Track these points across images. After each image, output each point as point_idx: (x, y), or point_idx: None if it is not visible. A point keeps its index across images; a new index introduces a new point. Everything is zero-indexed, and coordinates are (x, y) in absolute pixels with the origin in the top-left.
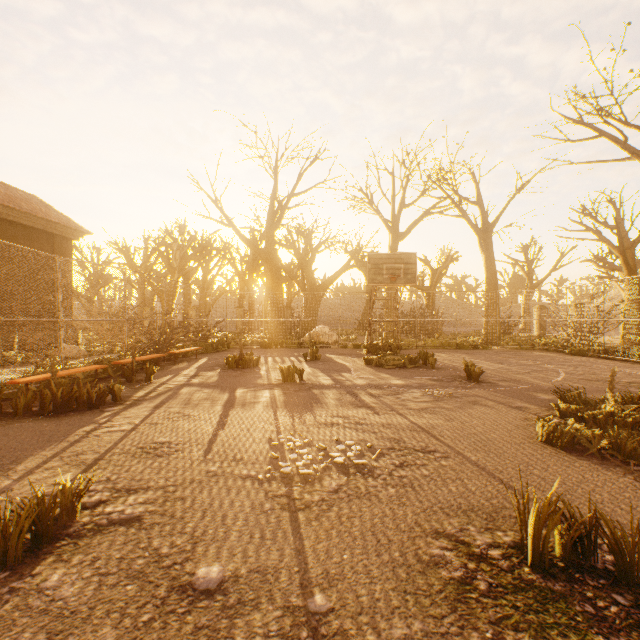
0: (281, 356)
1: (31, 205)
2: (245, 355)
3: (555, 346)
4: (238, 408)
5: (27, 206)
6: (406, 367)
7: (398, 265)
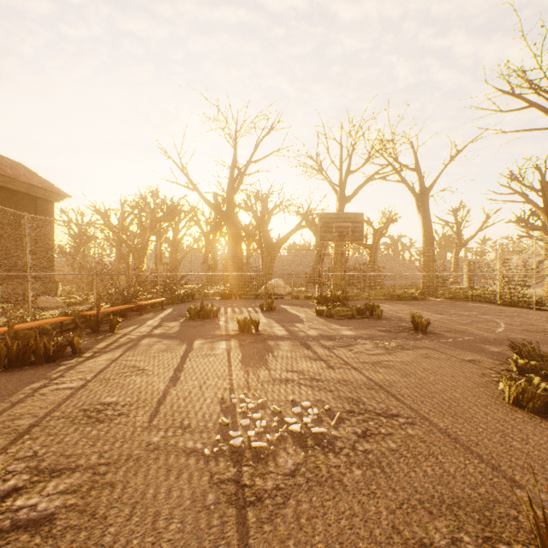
0: (240, 307)
1: (15, 171)
2: (206, 306)
3: (487, 297)
4: (193, 361)
5: (11, 171)
6: (354, 317)
7: (346, 224)
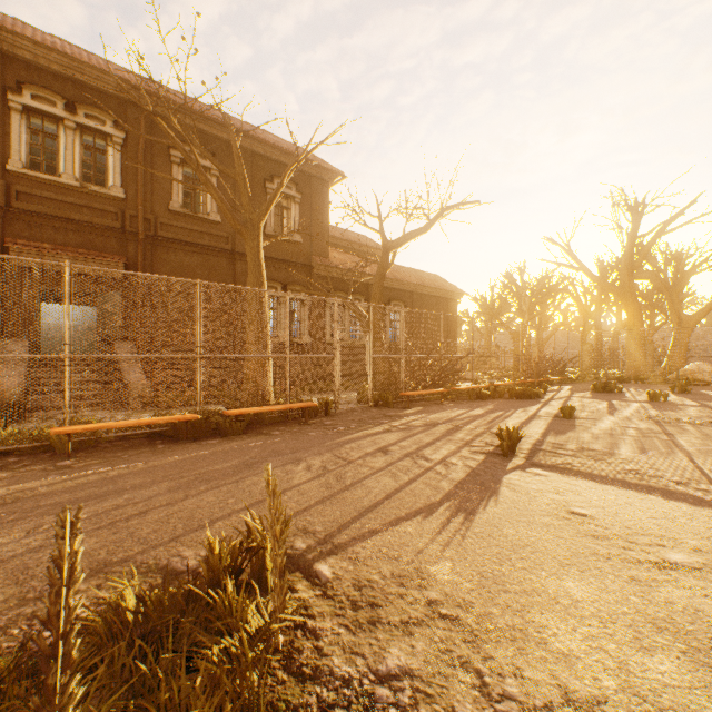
0: (643, 389)
1: (438, 283)
2: (609, 383)
3: None
4: (617, 406)
5: (437, 284)
6: None
7: None
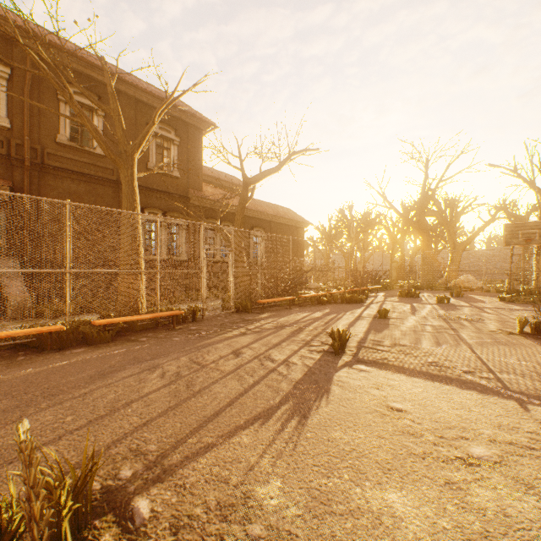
0: (432, 294)
1: (290, 214)
2: (410, 290)
3: None
4: (417, 308)
5: (290, 216)
6: (535, 303)
7: (532, 230)
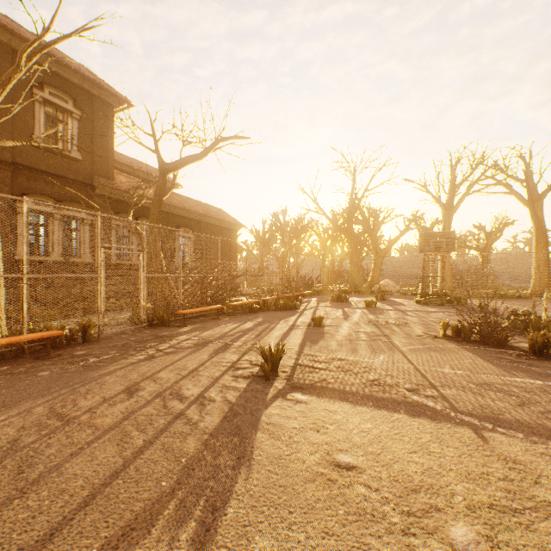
0: (360, 298)
1: (222, 215)
2: (341, 295)
3: None
4: (349, 313)
5: (221, 216)
6: (444, 305)
7: (441, 239)
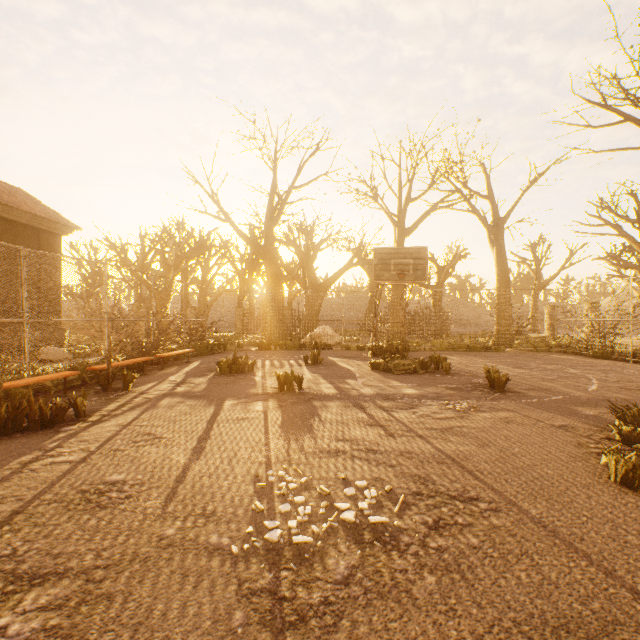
0: (280, 359)
1: (14, 198)
2: (239, 359)
3: (573, 348)
4: (222, 427)
5: (10, 199)
6: (417, 372)
7: (407, 260)
